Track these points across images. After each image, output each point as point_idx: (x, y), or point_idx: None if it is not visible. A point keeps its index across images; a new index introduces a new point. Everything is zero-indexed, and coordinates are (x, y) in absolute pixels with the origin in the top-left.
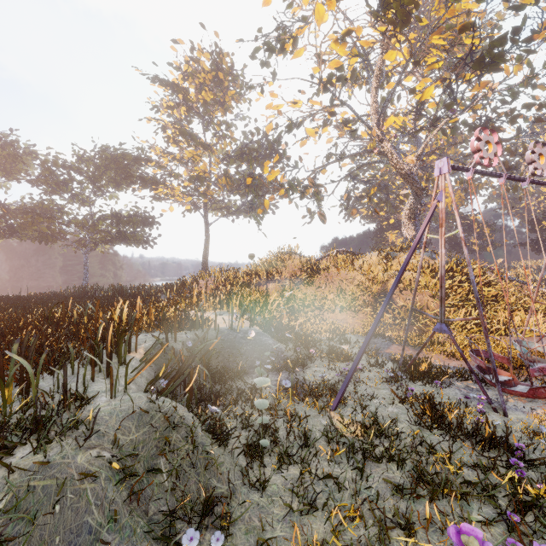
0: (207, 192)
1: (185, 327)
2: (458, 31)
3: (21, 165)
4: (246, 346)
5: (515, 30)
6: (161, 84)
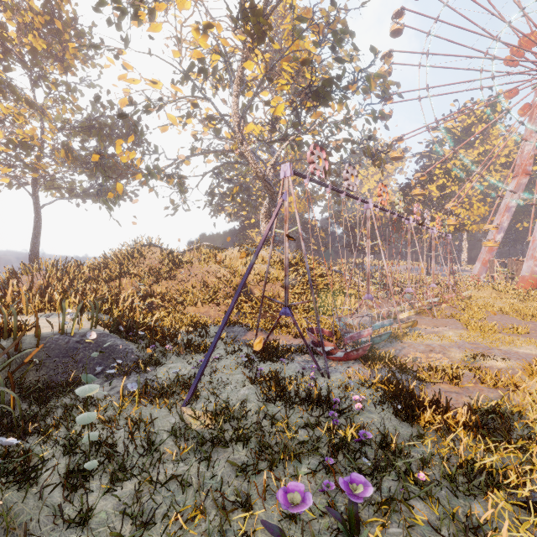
0: (37, 164)
1: None
2: (301, 63)
3: None
4: (84, 352)
5: (338, 77)
6: None
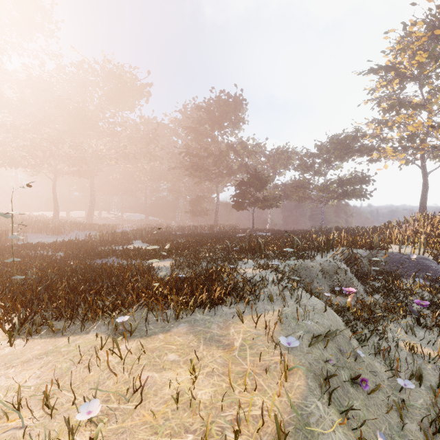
0: (421, 145)
1: (367, 247)
2: None
3: (290, 161)
4: (409, 264)
5: None
6: (374, 73)
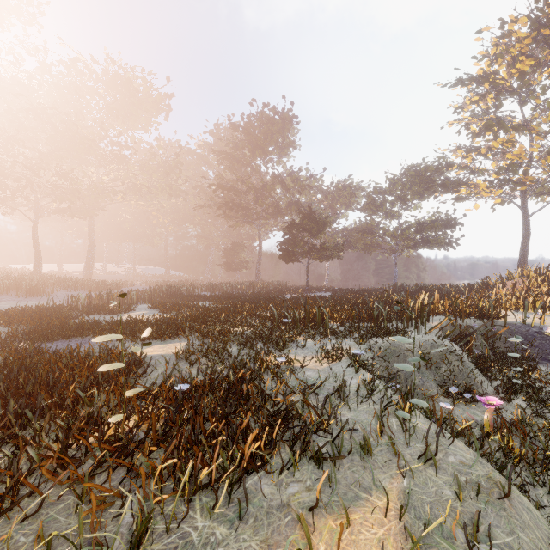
0: (524, 179)
1: (474, 315)
2: None
3: (354, 199)
4: (541, 341)
5: None
6: (463, 85)
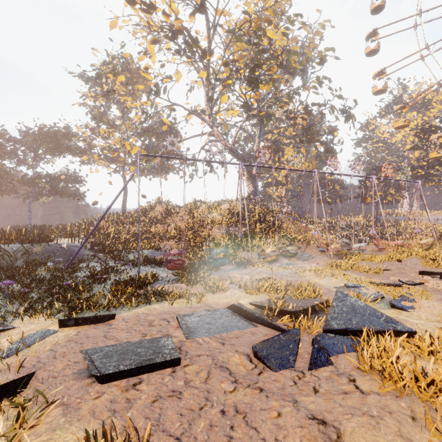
0: (119, 159)
1: (27, 241)
2: (223, 65)
3: None
4: (61, 252)
5: (257, 65)
6: (84, 80)
